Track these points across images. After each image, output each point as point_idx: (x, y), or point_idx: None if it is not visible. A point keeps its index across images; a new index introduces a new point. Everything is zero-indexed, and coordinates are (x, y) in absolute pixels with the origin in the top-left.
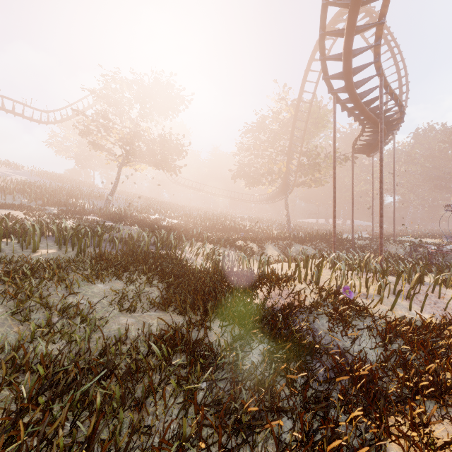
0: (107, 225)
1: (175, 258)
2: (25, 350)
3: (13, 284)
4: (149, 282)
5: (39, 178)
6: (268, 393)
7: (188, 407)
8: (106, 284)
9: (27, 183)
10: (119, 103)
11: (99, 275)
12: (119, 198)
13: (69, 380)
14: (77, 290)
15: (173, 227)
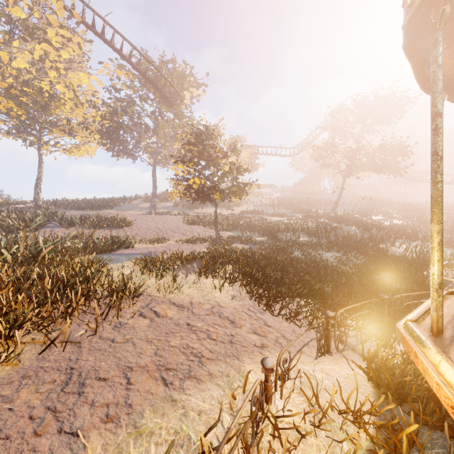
0: (333, 226)
1: (379, 248)
2: (310, 260)
3: (299, 247)
4: (355, 257)
5: (287, 193)
6: (392, 289)
7: (357, 283)
8: (332, 254)
9: (283, 199)
10: (343, 127)
11: (329, 249)
12: (344, 202)
13: (322, 267)
14: (320, 253)
15: (392, 227)
